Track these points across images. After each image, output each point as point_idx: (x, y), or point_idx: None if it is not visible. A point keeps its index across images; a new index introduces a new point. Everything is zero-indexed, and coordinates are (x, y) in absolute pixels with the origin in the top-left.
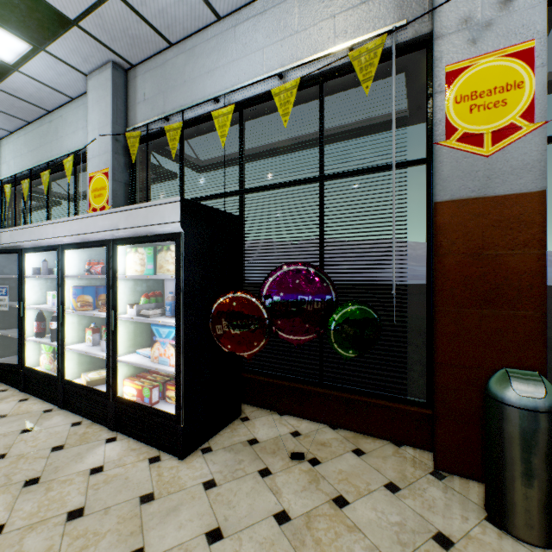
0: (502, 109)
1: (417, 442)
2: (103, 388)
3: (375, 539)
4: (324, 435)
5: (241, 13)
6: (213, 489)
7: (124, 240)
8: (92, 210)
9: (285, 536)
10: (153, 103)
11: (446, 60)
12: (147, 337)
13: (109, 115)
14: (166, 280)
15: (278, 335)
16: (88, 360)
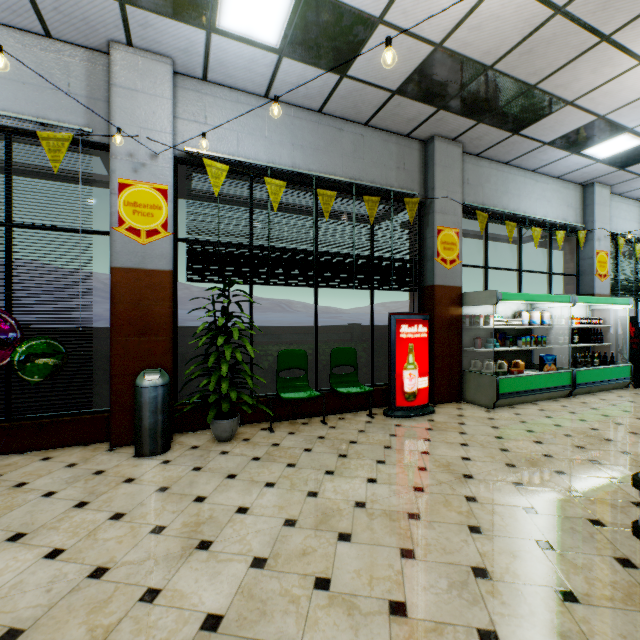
0: (152, 219)
1: (103, 439)
2: None
3: (48, 488)
4: (11, 460)
5: None
6: None
7: None
8: None
9: None
10: None
11: (119, 175)
12: None
13: None
14: None
15: None
16: None
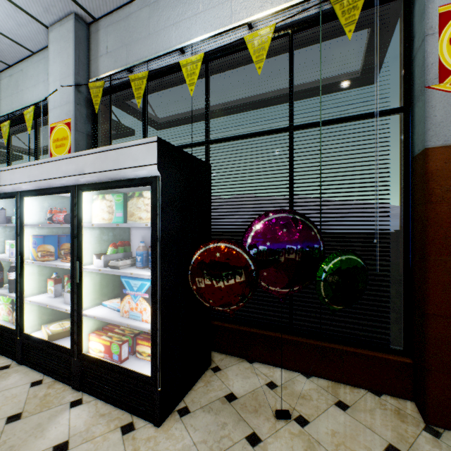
0: None
1: (396, 391)
2: (65, 342)
3: None
4: (301, 385)
5: None
6: None
7: (90, 185)
8: None
9: None
10: (115, 55)
11: (439, 1)
12: (114, 288)
13: (70, 66)
14: (132, 229)
15: (262, 288)
16: (49, 310)
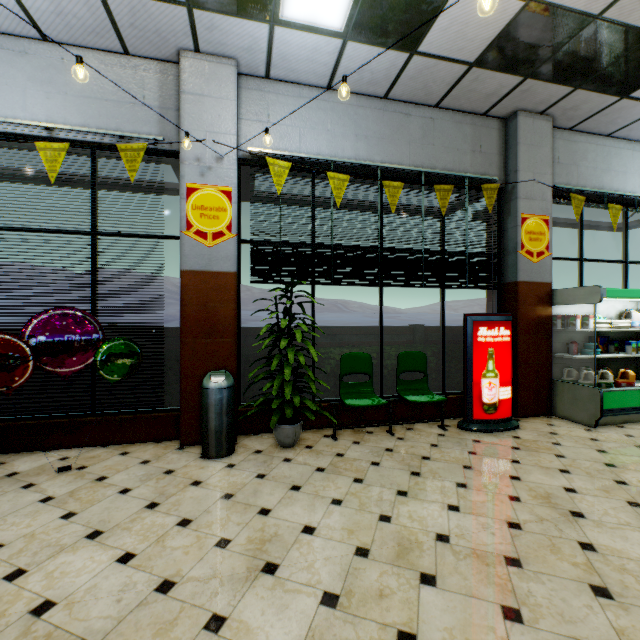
0: (217, 221)
1: (173, 436)
2: None
3: (124, 484)
4: (95, 452)
5: None
6: None
7: None
8: None
9: (50, 505)
10: None
11: (187, 179)
12: None
13: None
14: None
15: (44, 370)
16: None
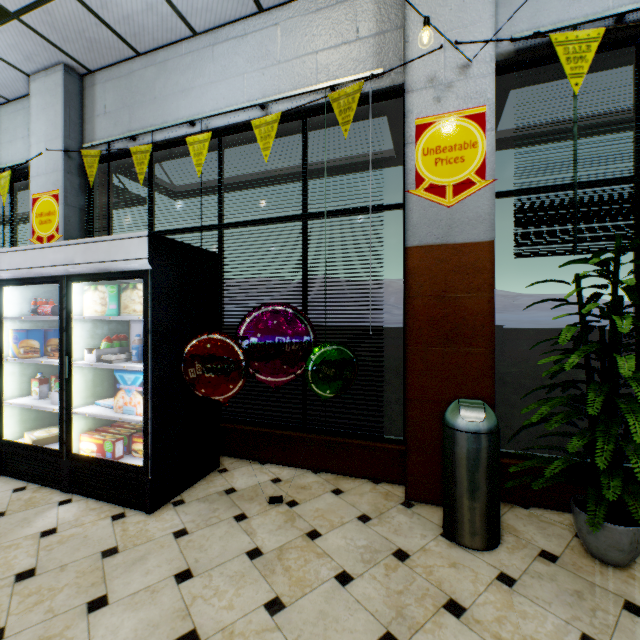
0: (461, 165)
1: (393, 478)
2: (53, 447)
3: (341, 561)
4: (306, 479)
5: (219, 32)
6: (184, 537)
7: (81, 276)
8: (37, 239)
9: (256, 568)
10: (116, 117)
11: (415, 114)
12: (110, 387)
13: (59, 126)
14: (132, 322)
15: (255, 378)
16: (33, 416)
